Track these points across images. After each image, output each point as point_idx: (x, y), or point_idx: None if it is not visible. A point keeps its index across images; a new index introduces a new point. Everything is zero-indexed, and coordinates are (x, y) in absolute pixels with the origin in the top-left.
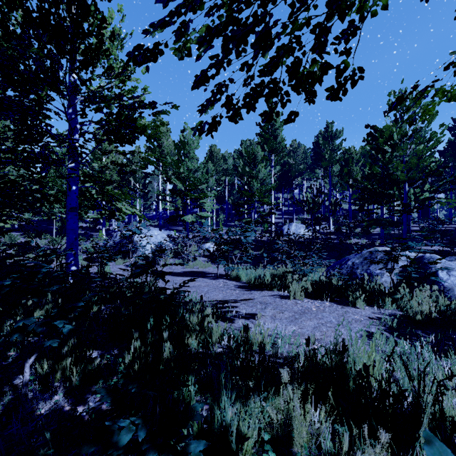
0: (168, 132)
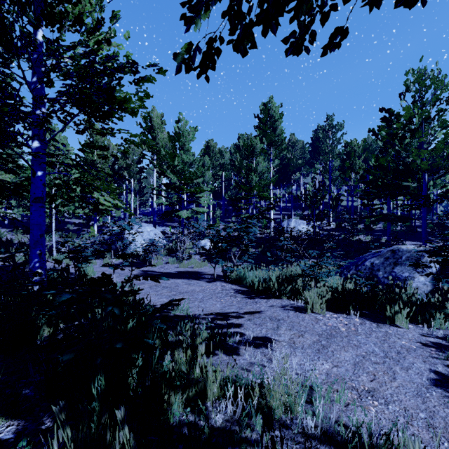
0: (163, 124)
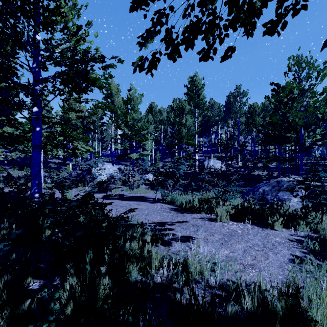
0: (118, 91)
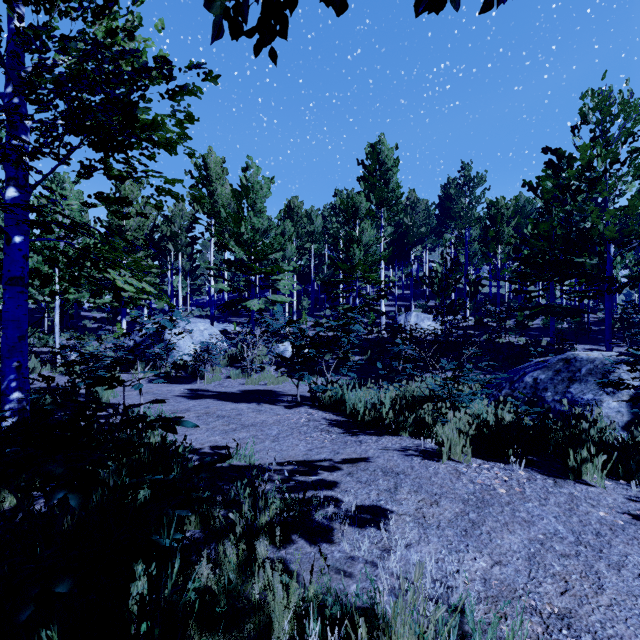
0: (224, 173)
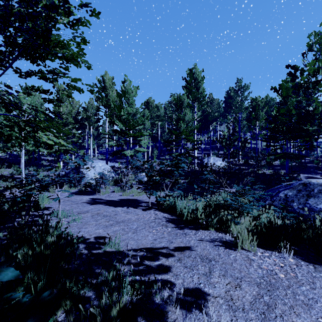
0: (113, 85)
